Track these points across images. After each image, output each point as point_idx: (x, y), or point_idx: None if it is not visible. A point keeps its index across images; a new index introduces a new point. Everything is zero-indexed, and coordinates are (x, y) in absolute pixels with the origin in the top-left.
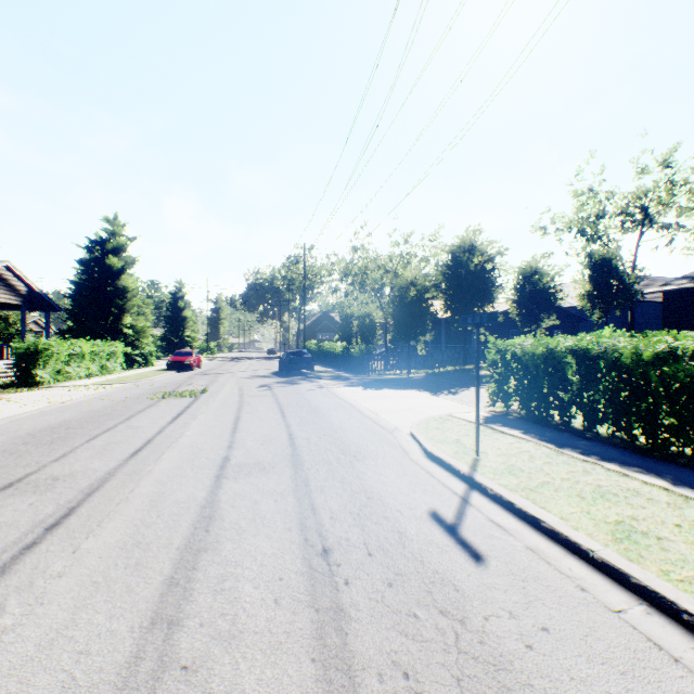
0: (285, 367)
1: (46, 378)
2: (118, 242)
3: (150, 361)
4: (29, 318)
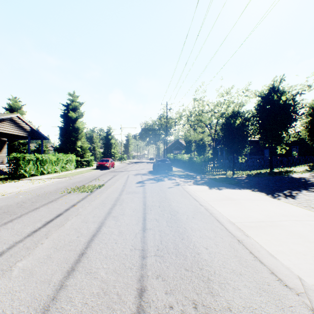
0: (155, 168)
1: (25, 174)
2: (74, 105)
3: (91, 164)
4: (49, 144)
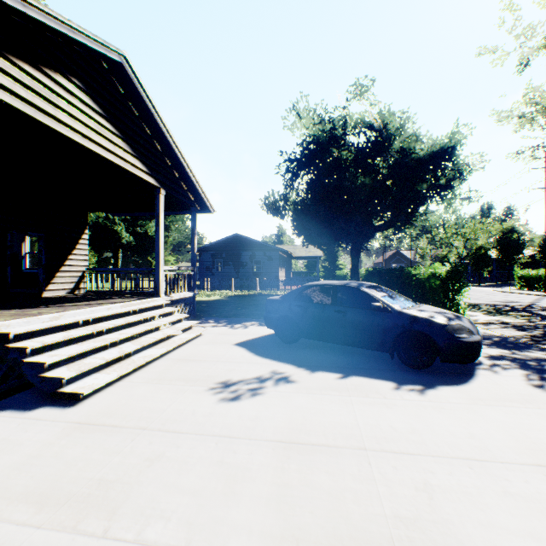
0: None
1: None
2: None
3: None
4: None
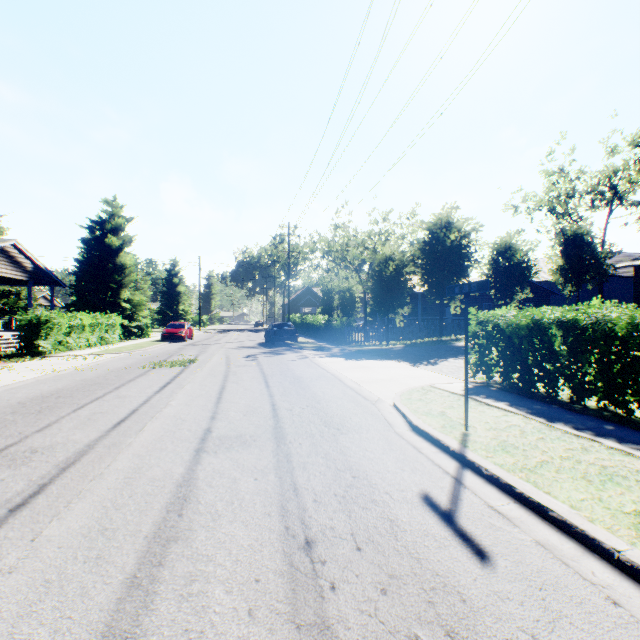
0: (271, 338)
1: (47, 349)
2: (117, 222)
3: (146, 333)
4: (39, 293)
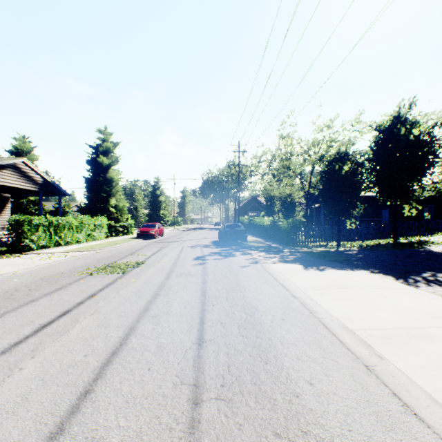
0: (222, 237)
1: (31, 246)
2: (106, 146)
3: (130, 231)
4: (73, 203)
